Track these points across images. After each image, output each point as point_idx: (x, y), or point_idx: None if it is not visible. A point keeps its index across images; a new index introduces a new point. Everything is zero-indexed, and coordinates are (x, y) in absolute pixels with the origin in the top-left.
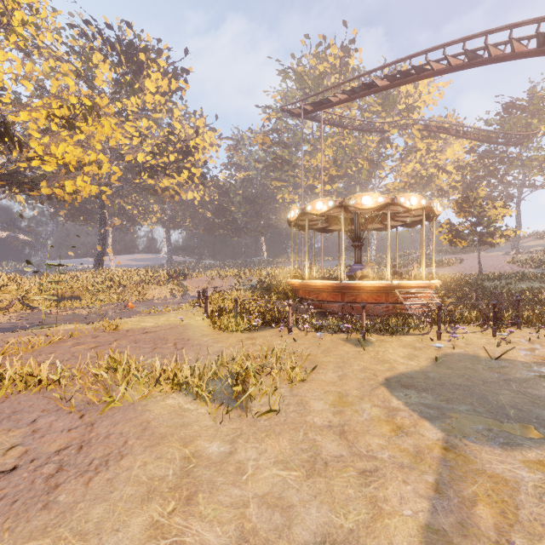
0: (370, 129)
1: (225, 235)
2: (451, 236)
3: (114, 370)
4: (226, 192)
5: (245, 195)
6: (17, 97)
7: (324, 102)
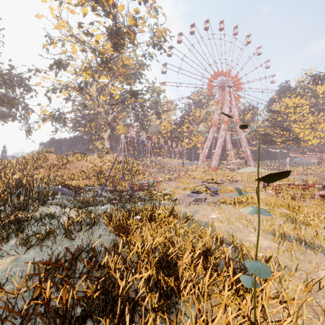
0: None
1: None
2: None
3: None
4: None
5: None
6: (294, 120)
7: None
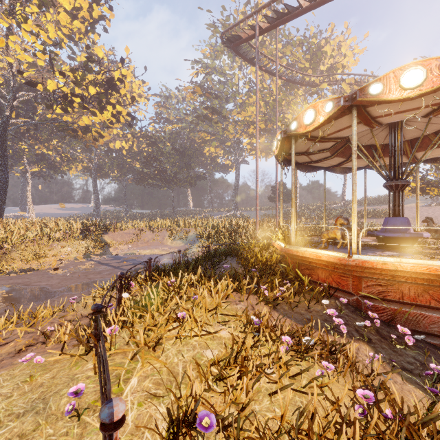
0: (301, 81)
1: (154, 185)
2: (422, 183)
3: None
4: (155, 141)
5: (174, 146)
6: None
7: (289, 9)
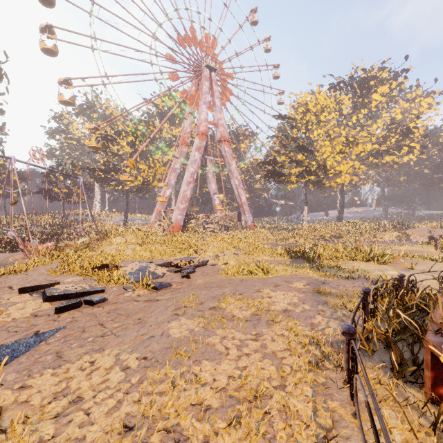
0: None
1: None
2: None
3: (406, 256)
4: None
5: None
6: (312, 143)
7: None
